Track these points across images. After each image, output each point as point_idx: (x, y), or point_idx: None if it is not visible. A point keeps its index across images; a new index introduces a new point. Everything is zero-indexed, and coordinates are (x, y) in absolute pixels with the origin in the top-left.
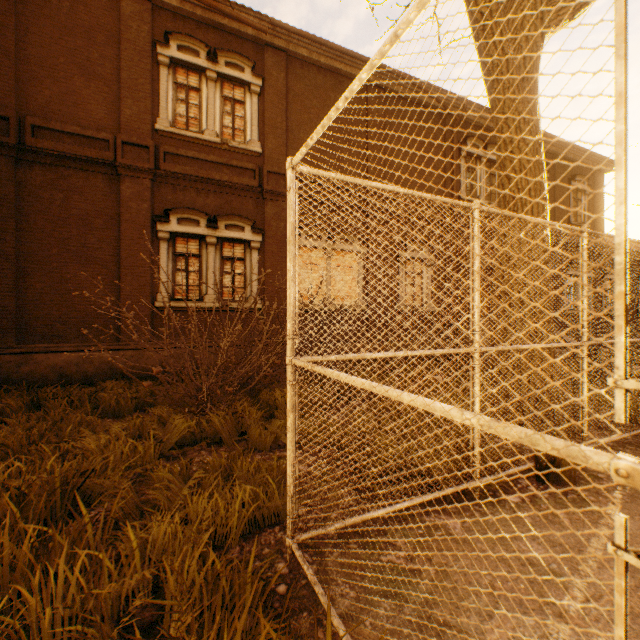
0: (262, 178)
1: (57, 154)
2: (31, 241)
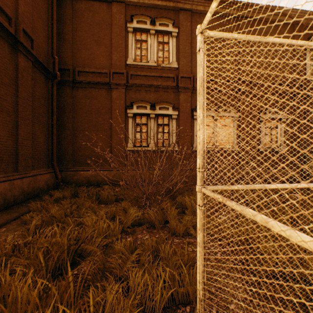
0: (178, 81)
1: (87, 82)
2: (77, 122)
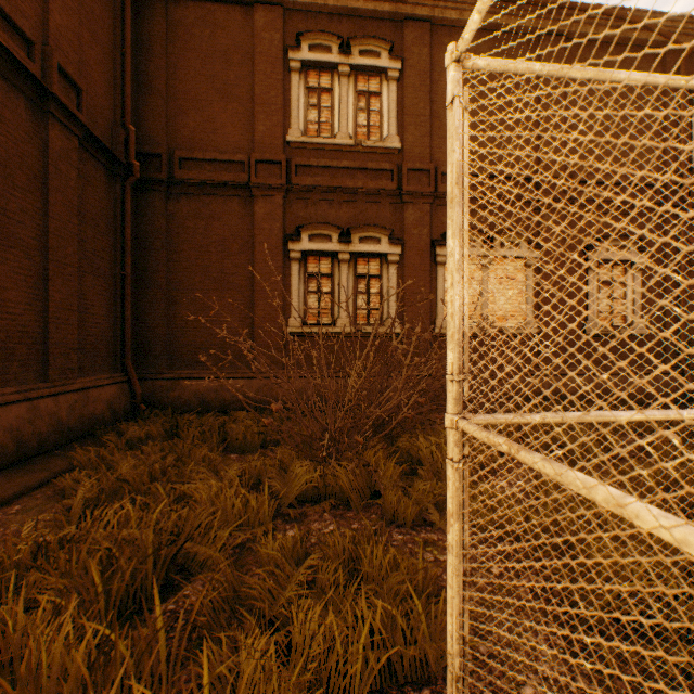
0: (401, 178)
1: (199, 183)
2: (179, 271)
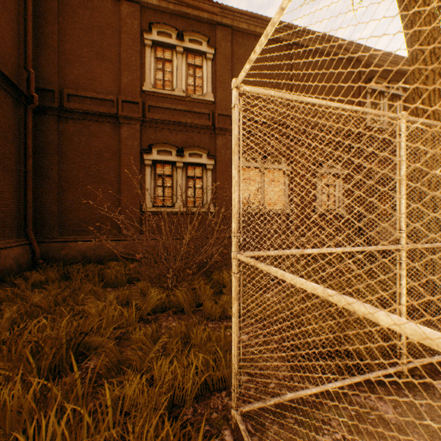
0: (214, 119)
1: (82, 112)
2: (67, 169)
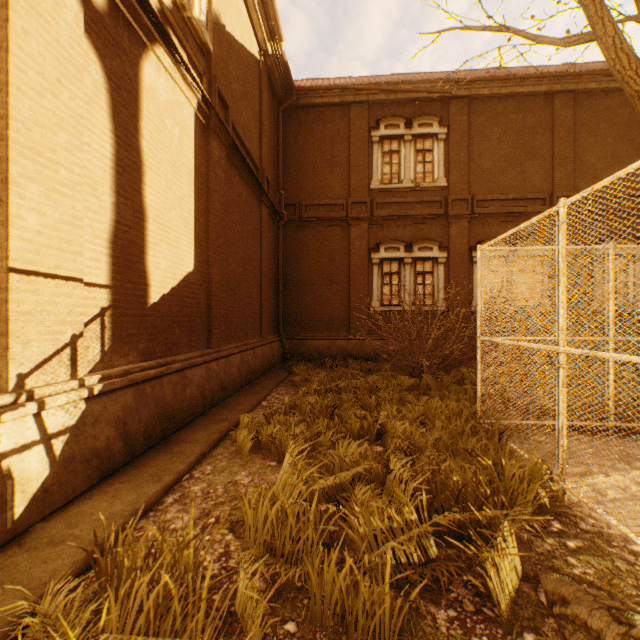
0: (447, 206)
1: (317, 219)
2: (304, 273)
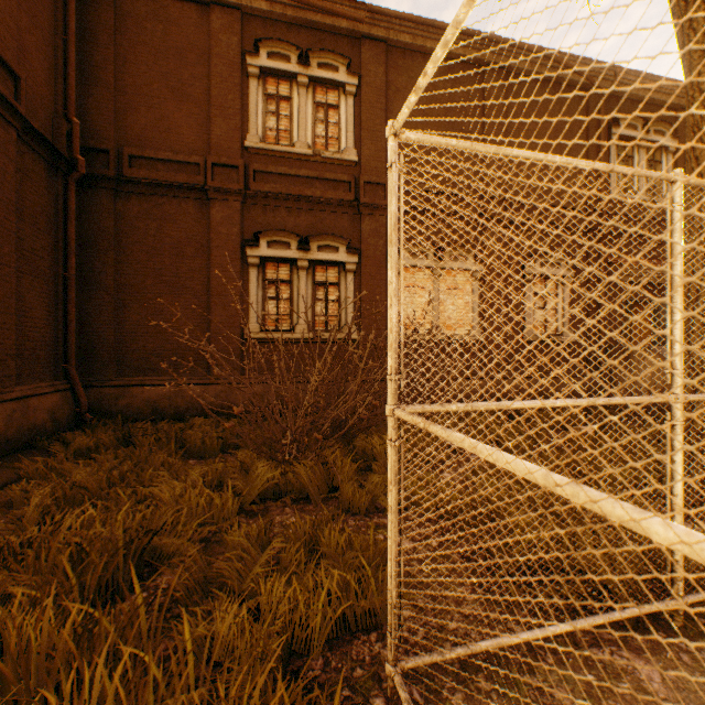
0: (358, 190)
1: (151, 183)
2: (128, 273)
